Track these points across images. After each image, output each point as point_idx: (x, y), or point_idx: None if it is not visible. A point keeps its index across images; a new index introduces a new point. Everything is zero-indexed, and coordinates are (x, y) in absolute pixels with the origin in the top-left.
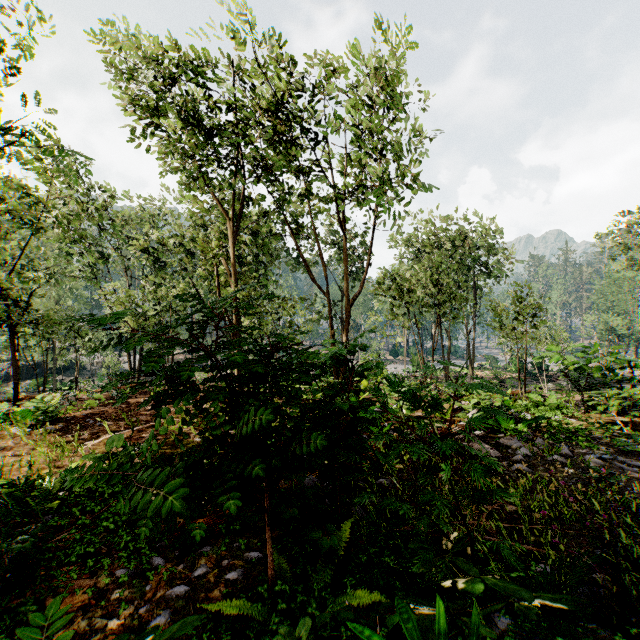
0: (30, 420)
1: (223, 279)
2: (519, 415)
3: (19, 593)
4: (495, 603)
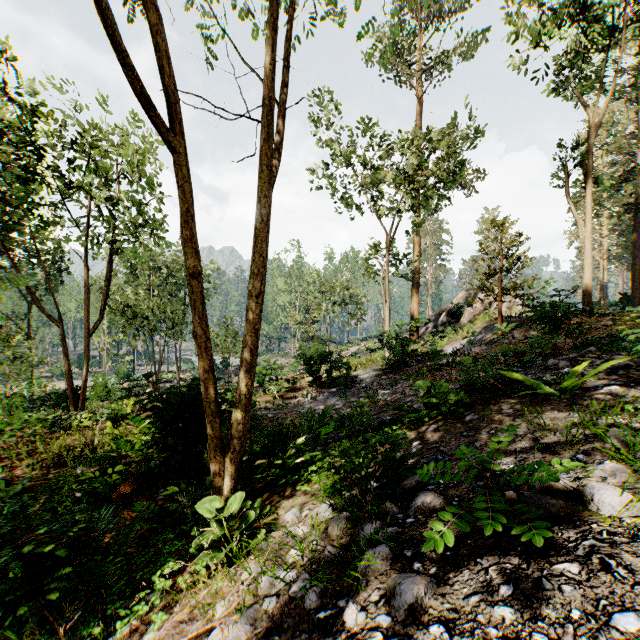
0: None
1: None
2: None
3: None
4: None
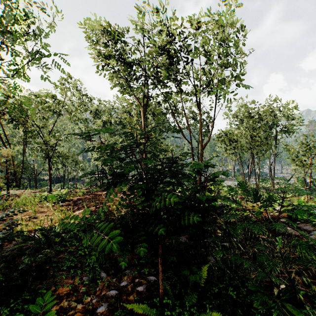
0: (54, 200)
1: (139, 136)
2: (309, 211)
3: (40, 282)
4: None
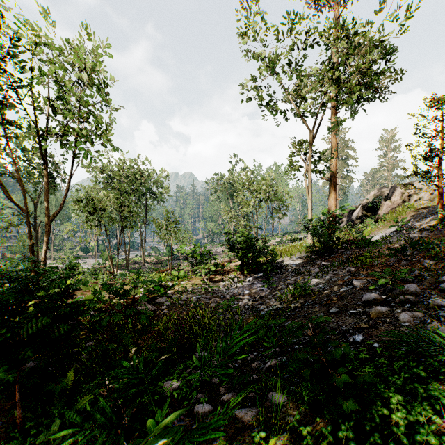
0: None
1: None
2: (167, 284)
3: None
4: (150, 370)
